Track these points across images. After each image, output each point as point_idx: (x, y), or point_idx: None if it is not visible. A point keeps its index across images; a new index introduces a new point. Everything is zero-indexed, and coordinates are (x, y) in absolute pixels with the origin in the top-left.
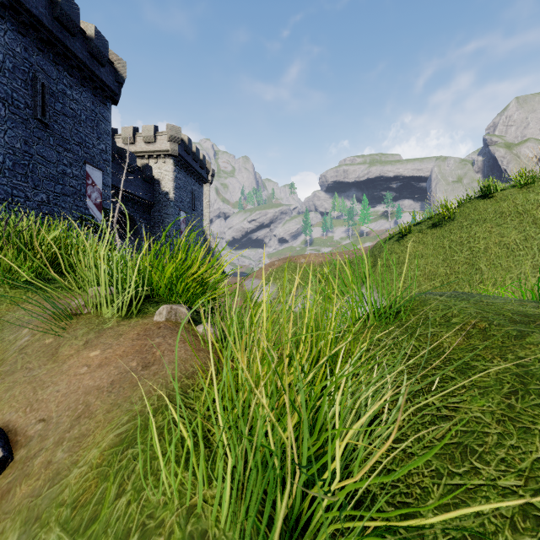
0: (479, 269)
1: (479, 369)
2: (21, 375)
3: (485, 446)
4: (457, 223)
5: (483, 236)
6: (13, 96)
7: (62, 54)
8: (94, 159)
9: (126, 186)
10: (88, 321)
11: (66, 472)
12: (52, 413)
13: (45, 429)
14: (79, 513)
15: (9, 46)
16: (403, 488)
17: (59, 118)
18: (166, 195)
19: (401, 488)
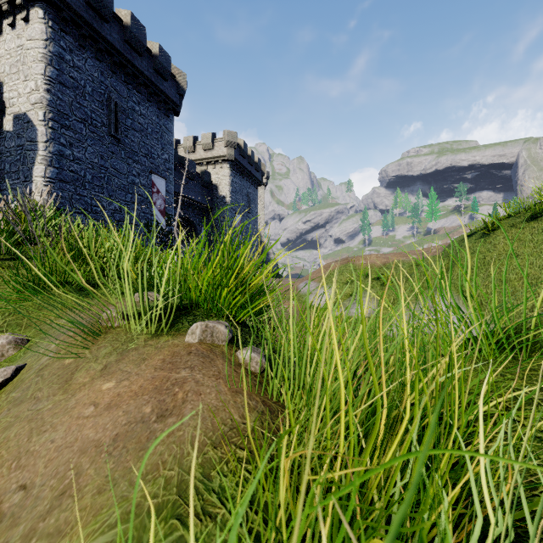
0: None
1: None
2: (26, 407)
3: None
4: None
5: None
6: (92, 117)
7: (131, 74)
8: (158, 169)
9: (187, 193)
10: (115, 338)
11: None
12: (37, 476)
13: (21, 506)
14: None
15: (89, 72)
16: None
17: (129, 133)
18: (223, 199)
19: None
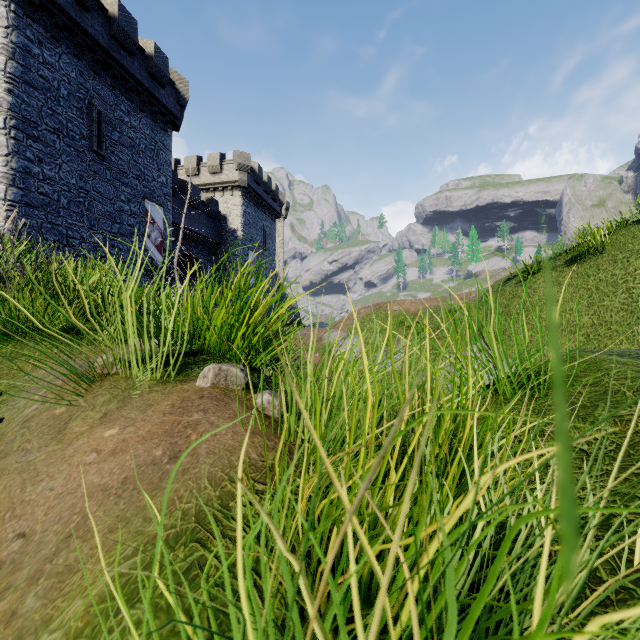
0: None
1: None
2: (14, 459)
3: None
4: (608, 256)
5: None
6: (68, 127)
7: (119, 76)
8: (153, 194)
9: (189, 224)
10: (113, 385)
11: (31, 638)
12: (37, 524)
13: (22, 552)
14: None
15: (64, 72)
16: None
17: (116, 149)
18: (234, 233)
19: None
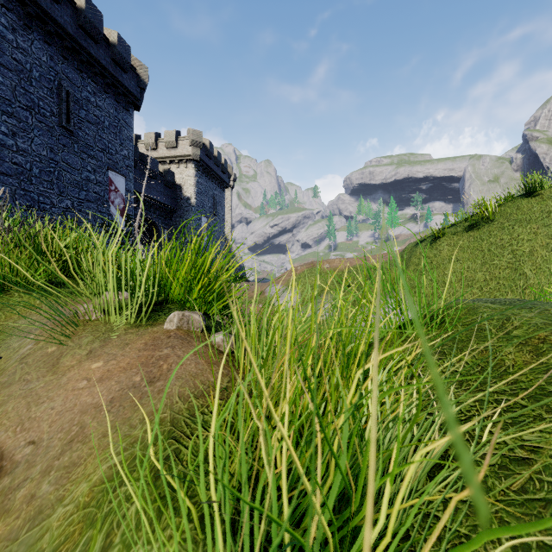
0: (523, 274)
1: None
2: (17, 387)
3: None
4: (497, 224)
5: (527, 238)
6: (40, 105)
7: (86, 61)
8: (116, 165)
9: (148, 192)
10: (94, 329)
11: (49, 511)
12: (44, 434)
13: (34, 454)
14: None
15: (36, 56)
16: None
17: (83, 125)
18: (188, 200)
19: None
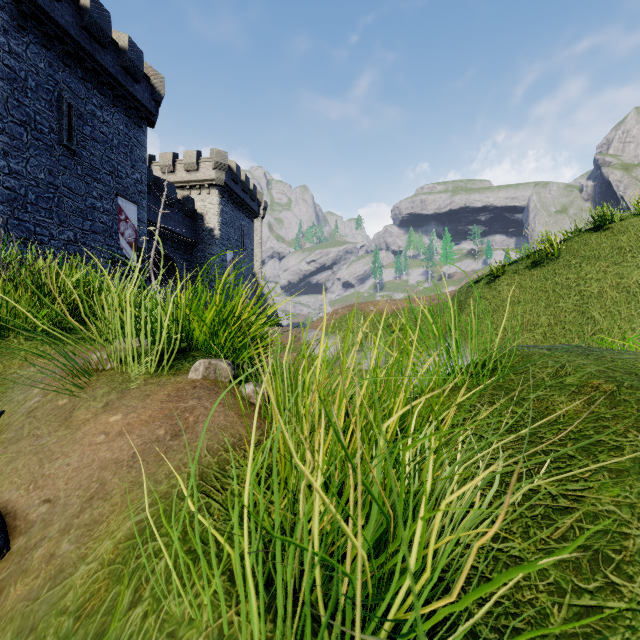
0: (592, 318)
1: (608, 446)
2: (27, 443)
3: (625, 553)
4: (563, 261)
5: (596, 277)
6: (37, 119)
7: (91, 69)
8: (127, 191)
9: (164, 222)
10: (110, 379)
11: (71, 570)
12: (60, 491)
13: (50, 513)
14: (84, 625)
15: (32, 62)
16: (510, 606)
17: (88, 144)
18: (211, 232)
19: (506, 607)
